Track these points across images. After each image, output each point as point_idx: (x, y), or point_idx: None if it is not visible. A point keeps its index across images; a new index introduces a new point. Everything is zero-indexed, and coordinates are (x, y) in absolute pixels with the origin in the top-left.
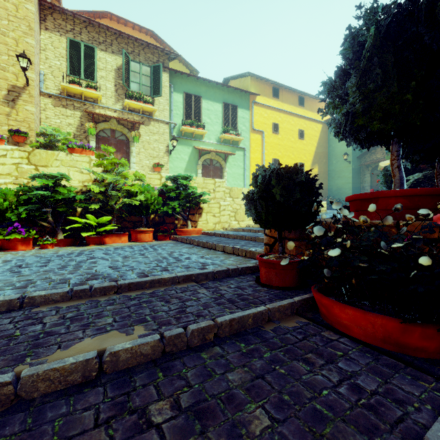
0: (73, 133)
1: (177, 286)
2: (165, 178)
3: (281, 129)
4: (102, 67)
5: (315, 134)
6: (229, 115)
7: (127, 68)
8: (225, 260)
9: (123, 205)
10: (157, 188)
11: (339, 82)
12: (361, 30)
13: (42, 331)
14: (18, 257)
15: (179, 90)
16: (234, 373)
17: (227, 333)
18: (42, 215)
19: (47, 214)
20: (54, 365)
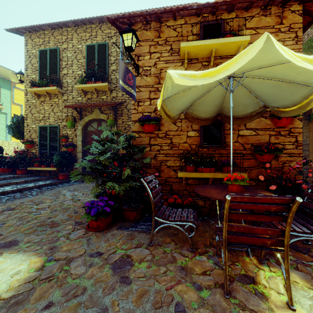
0: None
1: None
2: None
3: None
4: None
5: None
6: None
7: None
8: None
9: None
10: None
11: (8, 129)
12: (16, 118)
13: None
14: None
15: None
16: None
17: None
18: None
19: None
20: None
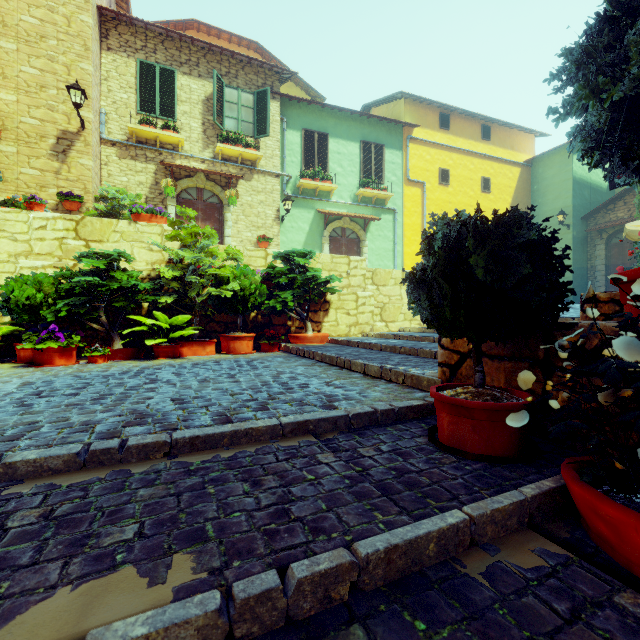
0: (144, 196)
1: (279, 443)
2: (272, 256)
3: (453, 178)
4: (184, 99)
5: (509, 183)
6: (370, 159)
7: (220, 97)
8: (368, 390)
9: (209, 297)
10: (261, 272)
11: (607, 37)
12: None
13: None
14: (47, 377)
15: (296, 126)
16: None
17: (381, 579)
18: (92, 313)
19: (98, 312)
20: None
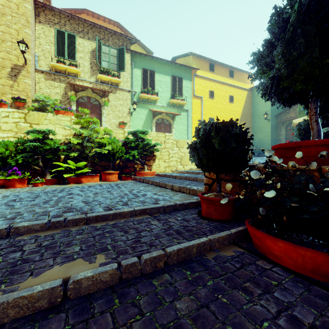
0: (59, 100)
1: (134, 218)
2: (127, 132)
3: (216, 95)
4: (80, 50)
5: (242, 99)
6: (176, 85)
7: (99, 50)
8: (173, 196)
9: (95, 153)
10: (121, 140)
11: (267, 52)
12: (285, 9)
13: (20, 258)
14: (14, 193)
15: (138, 66)
16: (182, 301)
17: (175, 261)
18: (34, 161)
19: (38, 160)
20: (23, 293)
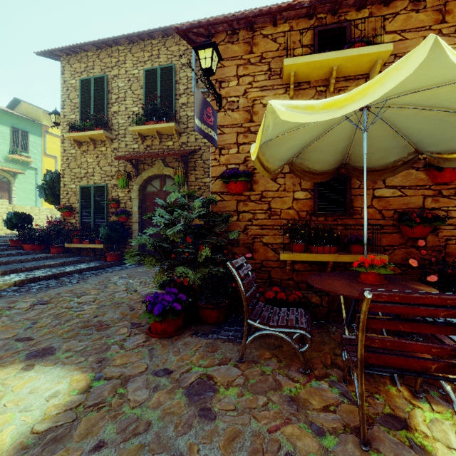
0: None
1: None
2: None
3: None
4: None
5: None
6: (19, 138)
7: None
8: None
9: None
10: None
11: (39, 190)
12: (49, 175)
13: None
14: None
15: None
16: None
17: None
18: None
19: None
20: None
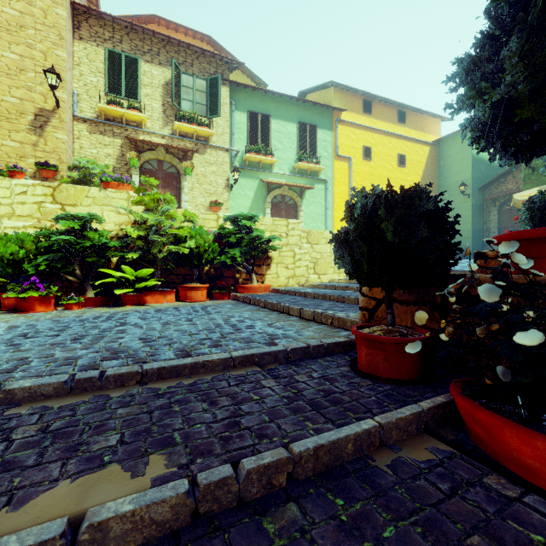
0: (112, 166)
1: (230, 372)
2: (223, 218)
3: (374, 154)
4: (147, 83)
5: (421, 159)
6: (306, 137)
7: (178, 82)
8: (303, 330)
9: (169, 253)
10: (213, 232)
11: (488, 52)
12: None
13: None
14: (30, 321)
15: (243, 108)
16: None
17: (311, 471)
18: (67, 267)
19: (73, 266)
20: None
